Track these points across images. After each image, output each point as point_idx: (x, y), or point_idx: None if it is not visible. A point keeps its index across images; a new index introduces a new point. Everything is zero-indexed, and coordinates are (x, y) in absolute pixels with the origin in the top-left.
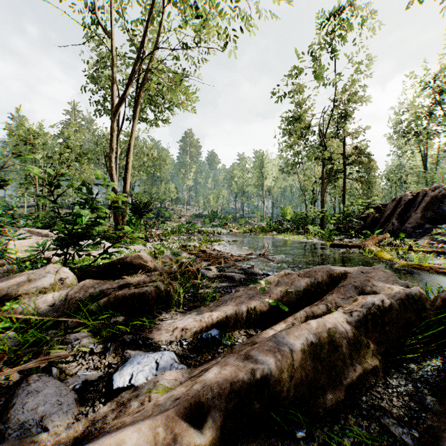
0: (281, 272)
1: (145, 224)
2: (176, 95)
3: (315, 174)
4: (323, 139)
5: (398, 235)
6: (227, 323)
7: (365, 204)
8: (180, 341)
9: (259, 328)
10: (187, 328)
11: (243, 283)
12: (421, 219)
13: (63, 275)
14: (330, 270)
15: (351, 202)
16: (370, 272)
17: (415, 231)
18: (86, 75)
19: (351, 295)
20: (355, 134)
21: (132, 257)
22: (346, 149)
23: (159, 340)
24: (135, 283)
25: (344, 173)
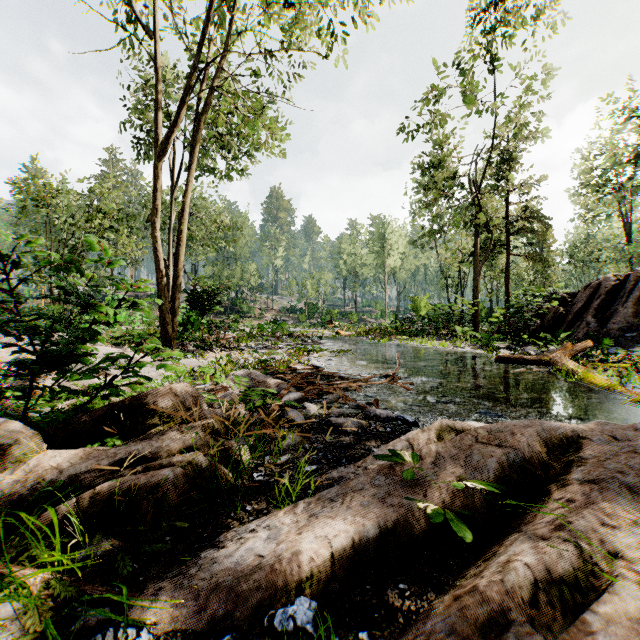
0: (434, 424)
1: (210, 324)
2: (256, 130)
3: (463, 248)
4: (477, 195)
5: (601, 343)
6: (334, 565)
7: (545, 293)
8: (218, 639)
9: (407, 580)
10: (238, 592)
11: (362, 438)
12: (633, 316)
13: (6, 438)
14: (543, 431)
15: (523, 290)
16: (630, 438)
17: (624, 335)
18: (125, 105)
19: (635, 520)
20: (524, 189)
21: (157, 393)
22: (510, 211)
23: (169, 630)
24: (150, 455)
25: (507, 246)
